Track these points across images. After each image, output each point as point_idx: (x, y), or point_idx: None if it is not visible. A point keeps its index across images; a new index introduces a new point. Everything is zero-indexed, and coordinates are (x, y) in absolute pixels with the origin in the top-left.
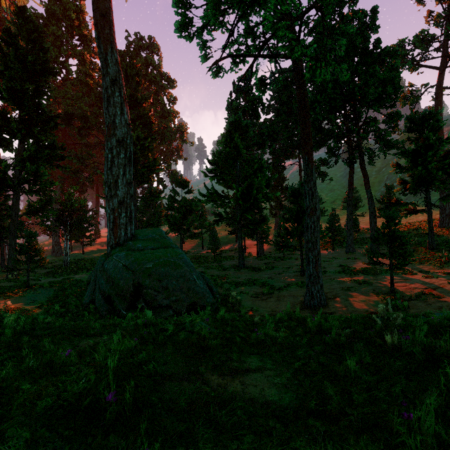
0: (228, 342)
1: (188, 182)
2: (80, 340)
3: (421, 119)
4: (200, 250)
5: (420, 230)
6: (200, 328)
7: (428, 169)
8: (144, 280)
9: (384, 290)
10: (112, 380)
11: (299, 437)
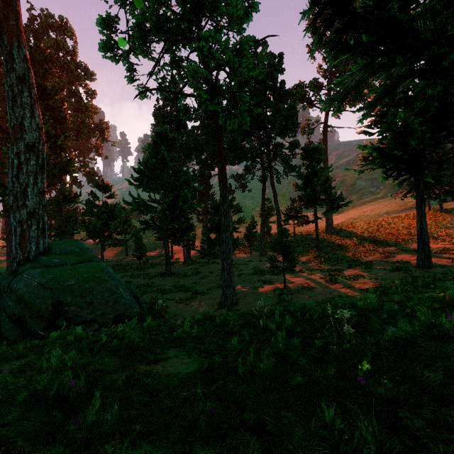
0: (154, 342)
1: (110, 186)
2: (0, 365)
3: (311, 151)
4: (124, 257)
5: (313, 236)
6: (130, 334)
7: (314, 191)
8: (65, 297)
9: (280, 287)
10: (70, 374)
11: (194, 383)
